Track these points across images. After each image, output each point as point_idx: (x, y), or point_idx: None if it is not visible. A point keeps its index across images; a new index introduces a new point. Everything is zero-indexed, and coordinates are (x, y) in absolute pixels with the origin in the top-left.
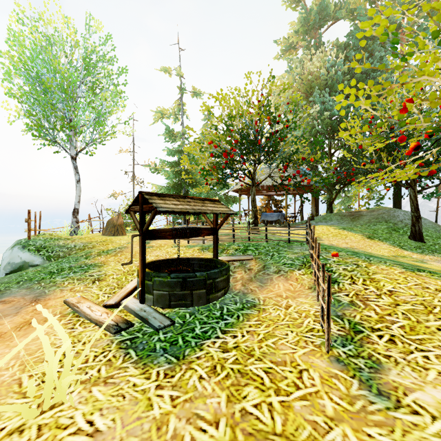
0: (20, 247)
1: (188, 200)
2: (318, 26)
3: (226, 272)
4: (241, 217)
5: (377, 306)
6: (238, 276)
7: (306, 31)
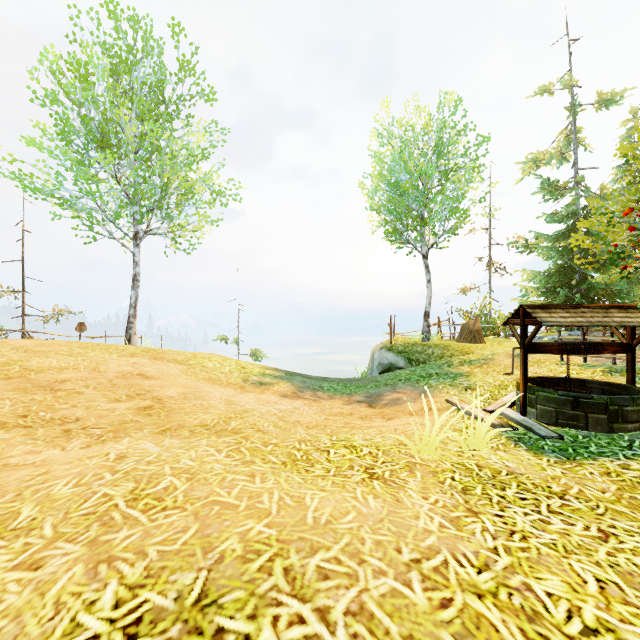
0: (386, 350)
1: (582, 310)
2: None
3: None
4: None
5: None
6: None
7: None
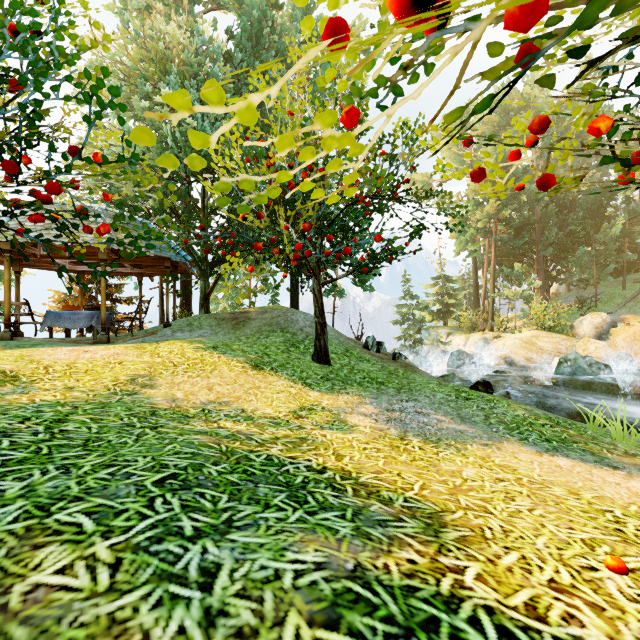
0: None
1: None
2: None
3: None
4: None
5: None
6: None
7: None
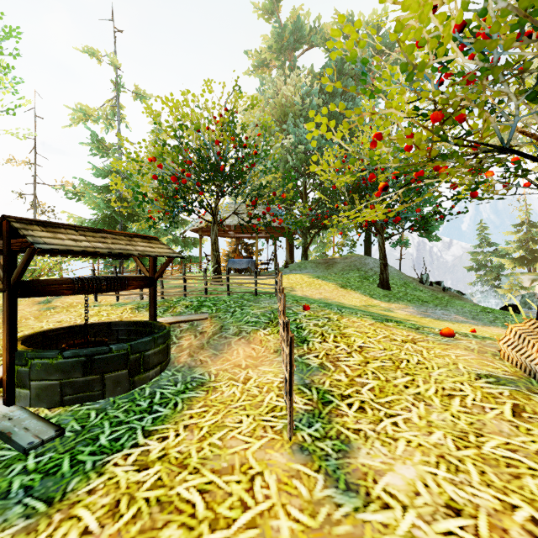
0: None
1: (103, 234)
2: (293, 47)
3: (163, 340)
4: (201, 264)
5: (348, 366)
6: (185, 343)
7: (280, 49)
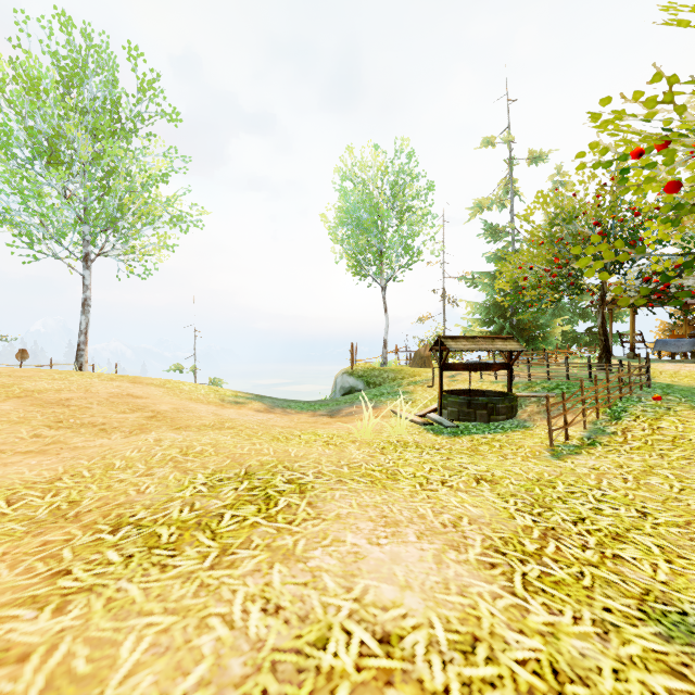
0: (347, 374)
1: (478, 340)
2: None
3: (509, 401)
4: (595, 348)
5: (632, 435)
6: (528, 409)
7: None
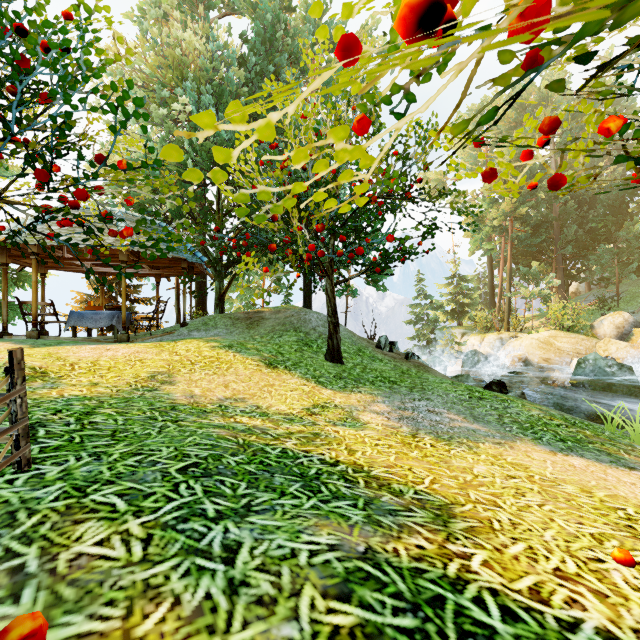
0: None
1: None
2: None
3: None
4: None
5: None
6: None
7: None
